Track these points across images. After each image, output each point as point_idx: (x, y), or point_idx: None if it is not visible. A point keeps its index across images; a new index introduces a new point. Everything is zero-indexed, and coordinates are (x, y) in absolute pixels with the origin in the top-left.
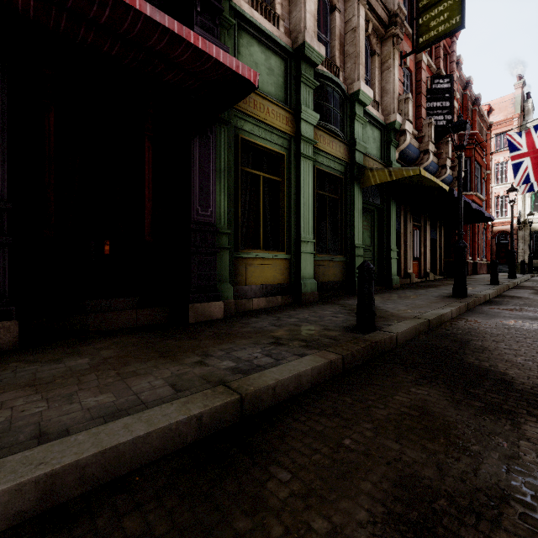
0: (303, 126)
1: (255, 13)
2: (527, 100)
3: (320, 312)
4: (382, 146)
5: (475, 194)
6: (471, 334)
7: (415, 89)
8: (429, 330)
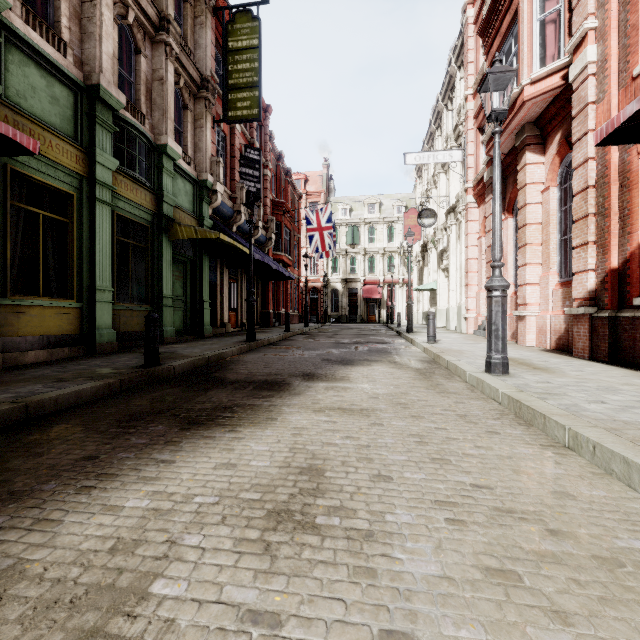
0: (98, 169)
1: (33, 32)
2: (331, 180)
3: (116, 359)
4: (195, 200)
5: (285, 255)
6: (233, 363)
7: (230, 152)
8: (208, 364)
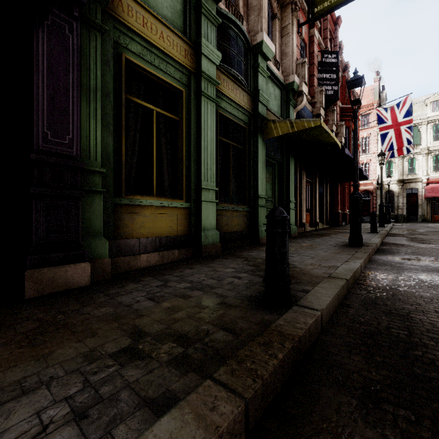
0: (204, 62)
1: None
2: (382, 91)
3: (220, 270)
4: (282, 105)
5: None
6: (400, 298)
7: (309, 60)
8: (349, 293)
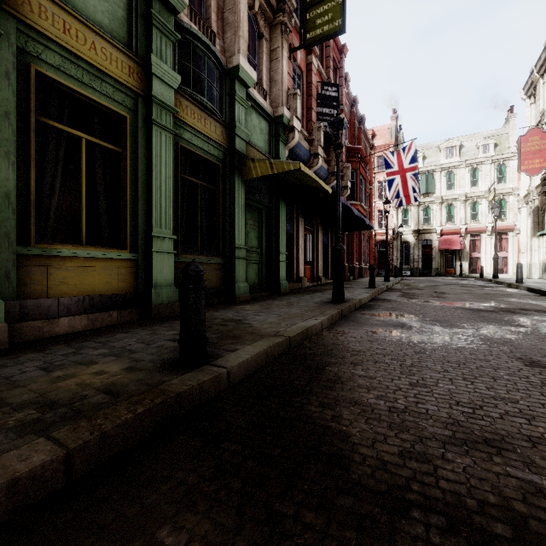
0: (155, 84)
1: None
2: (399, 131)
3: (161, 333)
4: (270, 140)
5: (360, 204)
6: (332, 353)
7: (306, 91)
8: (289, 351)
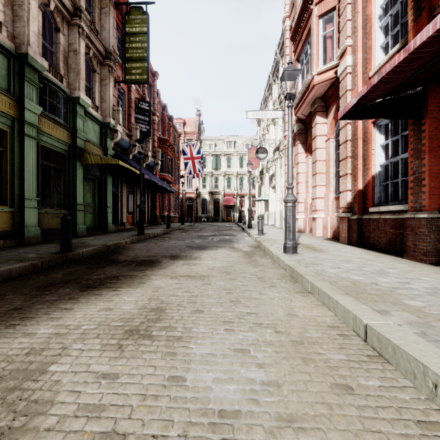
0: (26, 113)
1: None
2: (201, 124)
3: (40, 248)
4: (101, 136)
5: (168, 175)
6: (126, 249)
7: (128, 103)
8: (108, 250)
